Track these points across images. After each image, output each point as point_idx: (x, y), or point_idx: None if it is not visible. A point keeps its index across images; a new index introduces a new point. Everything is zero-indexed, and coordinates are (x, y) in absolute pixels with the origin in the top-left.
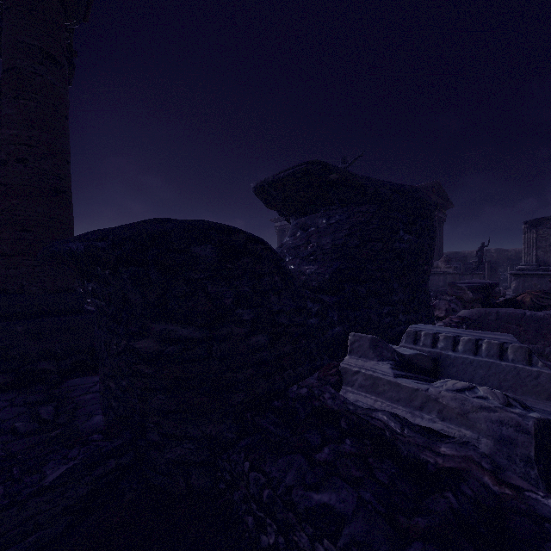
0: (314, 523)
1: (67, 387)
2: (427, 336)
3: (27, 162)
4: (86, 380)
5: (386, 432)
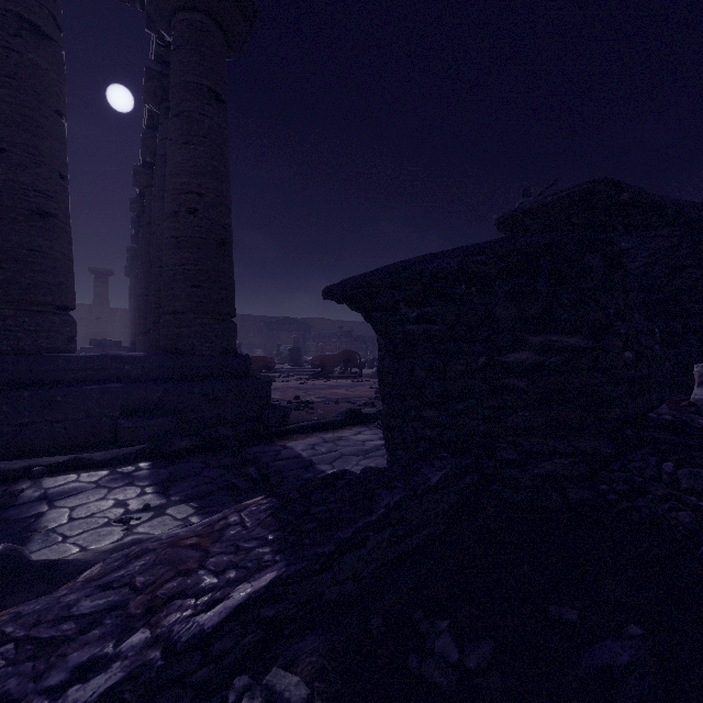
0: None
1: (251, 454)
2: None
3: (197, 212)
4: (265, 448)
5: None
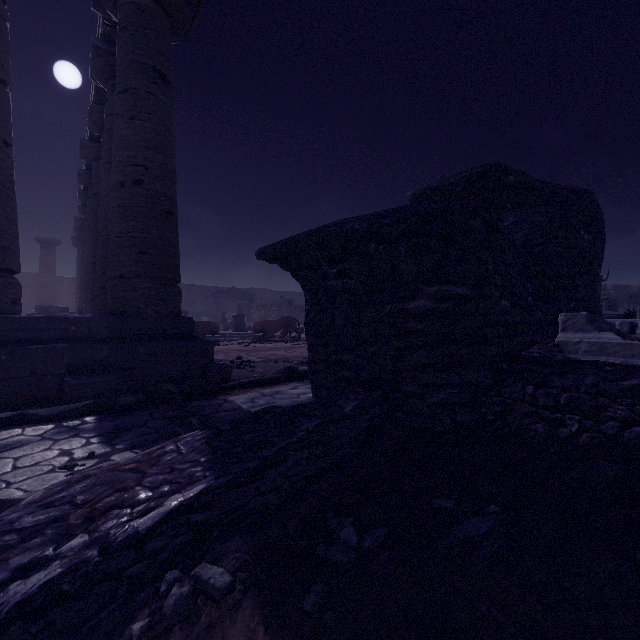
0: (632, 394)
1: (194, 407)
2: (623, 324)
3: (143, 183)
4: (208, 402)
5: None
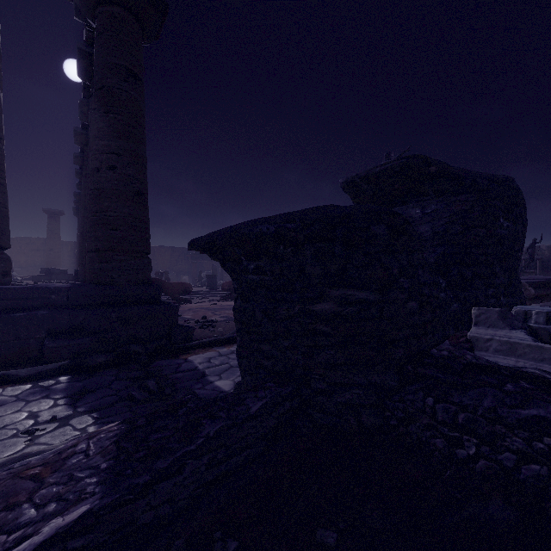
0: (530, 427)
1: (157, 367)
2: (539, 314)
3: (116, 168)
4: (170, 362)
5: (549, 379)
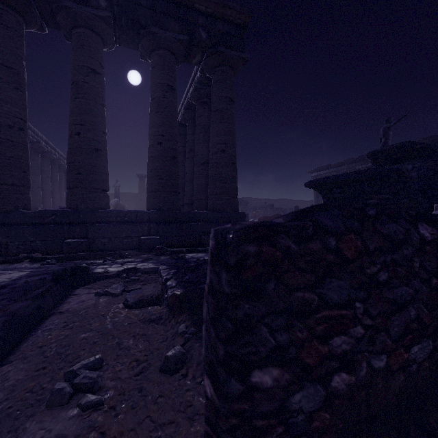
0: None
1: None
2: None
3: (225, 151)
4: None
5: None
